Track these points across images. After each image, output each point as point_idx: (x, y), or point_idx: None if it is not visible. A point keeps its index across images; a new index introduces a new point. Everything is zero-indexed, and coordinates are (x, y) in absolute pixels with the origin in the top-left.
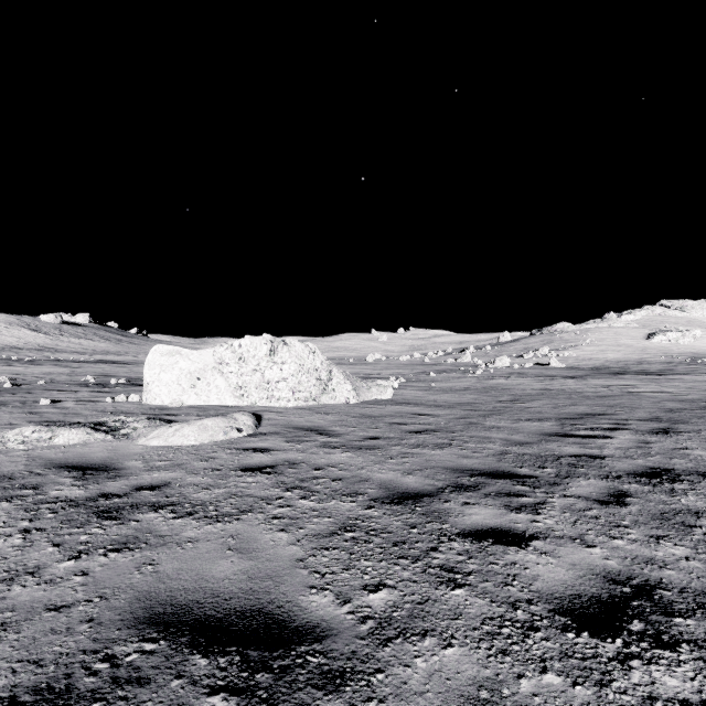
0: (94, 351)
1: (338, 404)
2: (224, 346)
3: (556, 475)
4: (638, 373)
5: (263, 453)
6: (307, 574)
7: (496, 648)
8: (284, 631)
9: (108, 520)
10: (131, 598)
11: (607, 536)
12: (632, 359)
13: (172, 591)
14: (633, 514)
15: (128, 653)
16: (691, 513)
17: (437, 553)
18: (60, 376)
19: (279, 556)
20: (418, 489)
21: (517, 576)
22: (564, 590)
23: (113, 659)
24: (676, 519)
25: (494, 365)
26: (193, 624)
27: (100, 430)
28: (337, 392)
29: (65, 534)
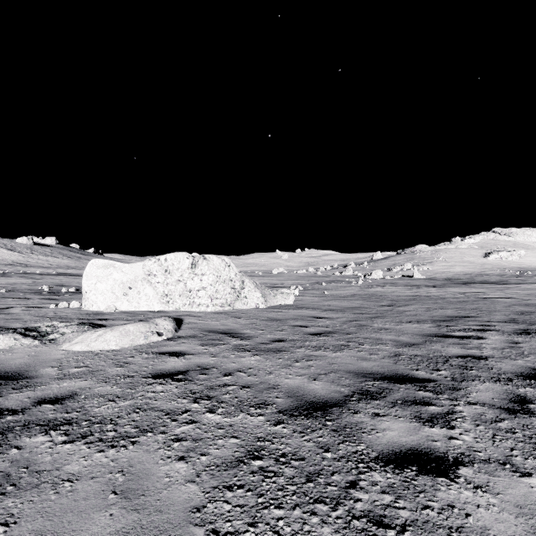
0: (57, 266)
1: (249, 309)
2: (152, 260)
3: (452, 379)
4: (482, 283)
5: (177, 358)
6: (202, 535)
7: None
8: None
9: None
10: None
11: (535, 458)
12: (475, 272)
13: None
14: None
15: None
16: None
17: (358, 491)
18: (21, 286)
19: (172, 503)
20: (326, 397)
21: (462, 530)
22: None
23: None
24: None
25: (371, 277)
26: None
27: (29, 336)
28: (248, 298)
29: None
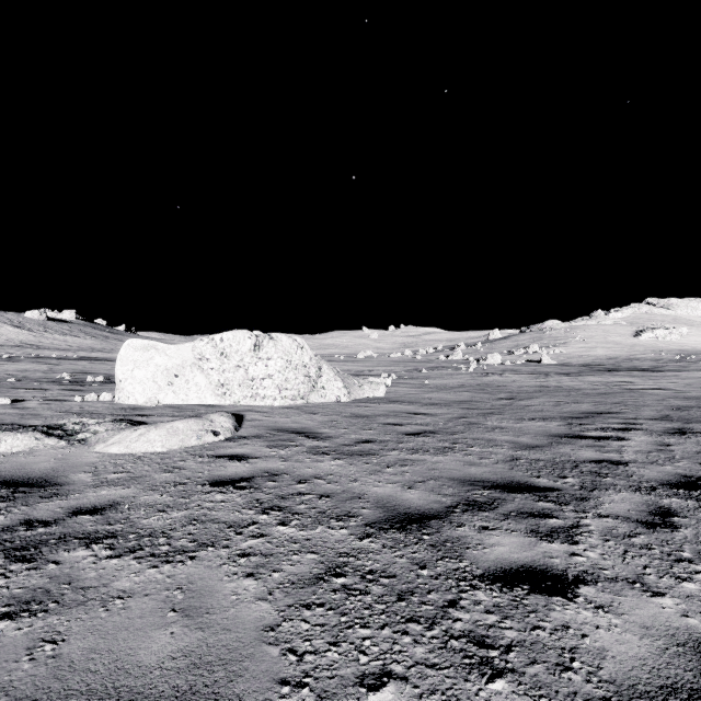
0: (79, 348)
1: (328, 402)
2: (204, 341)
3: (581, 487)
4: (630, 370)
5: (239, 462)
6: (277, 654)
7: None
8: None
9: (19, 562)
10: None
11: (672, 577)
12: (622, 355)
13: (68, 697)
14: (691, 541)
15: None
16: None
17: (458, 610)
18: (34, 374)
19: (241, 621)
20: (423, 508)
21: (576, 651)
22: (648, 678)
23: None
24: None
25: (486, 362)
26: None
27: (53, 435)
28: (326, 389)
29: None
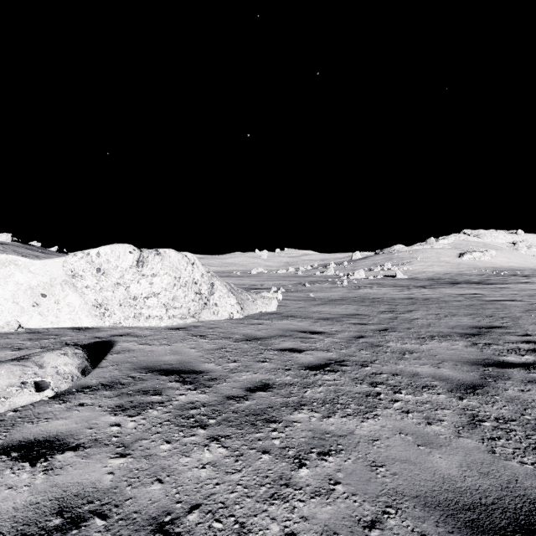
0: None
1: (220, 320)
2: (78, 255)
3: None
4: (468, 283)
5: (30, 468)
6: None
7: None
8: None
9: None
10: None
11: None
12: (454, 271)
13: None
14: None
15: None
16: None
17: None
18: None
19: None
20: None
21: None
22: None
23: None
24: None
25: (353, 277)
26: None
27: None
28: (219, 306)
29: None
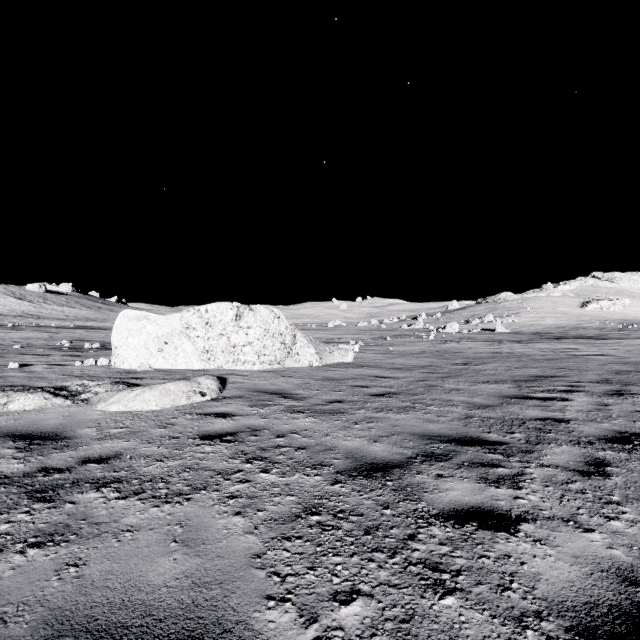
0: (75, 318)
1: (301, 367)
2: (191, 311)
3: (527, 442)
4: (577, 337)
5: (224, 419)
6: (264, 576)
7: None
8: None
9: (40, 502)
10: (37, 620)
11: (601, 516)
12: (569, 325)
13: (93, 608)
14: (620, 487)
15: None
16: None
17: (416, 542)
18: (37, 341)
19: (232, 550)
20: (387, 458)
21: (515, 575)
22: (575, 596)
23: None
24: None
25: (445, 331)
26: None
27: (60, 395)
28: (300, 355)
29: None
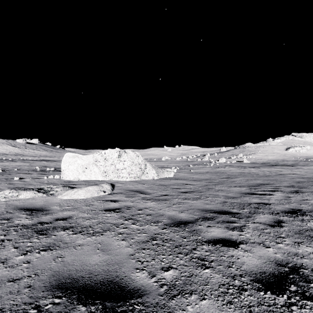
0: (40, 155)
1: (149, 179)
2: (98, 153)
3: (249, 213)
4: (282, 165)
5: (115, 202)
6: (134, 262)
7: (226, 300)
8: (123, 292)
9: (41, 235)
10: (50, 275)
11: (275, 242)
12: (279, 159)
13: (70, 271)
14: (286, 231)
15: (46, 304)
16: (312, 231)
17: (196, 251)
18: (24, 167)
19: (121, 253)
20: (186, 219)
21: (234, 262)
22: (257, 269)
23: (39, 307)
24: (306, 233)
25: (218, 162)
26: (79, 288)
27: (40, 192)
28: (148, 174)
29: (20, 242)
